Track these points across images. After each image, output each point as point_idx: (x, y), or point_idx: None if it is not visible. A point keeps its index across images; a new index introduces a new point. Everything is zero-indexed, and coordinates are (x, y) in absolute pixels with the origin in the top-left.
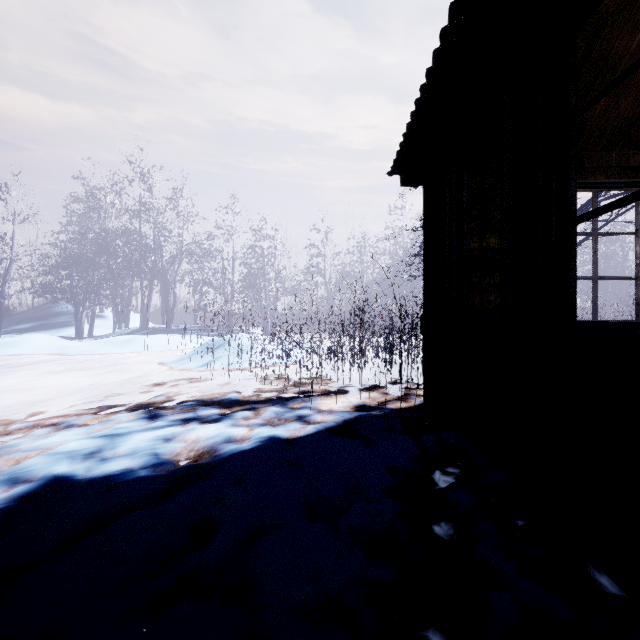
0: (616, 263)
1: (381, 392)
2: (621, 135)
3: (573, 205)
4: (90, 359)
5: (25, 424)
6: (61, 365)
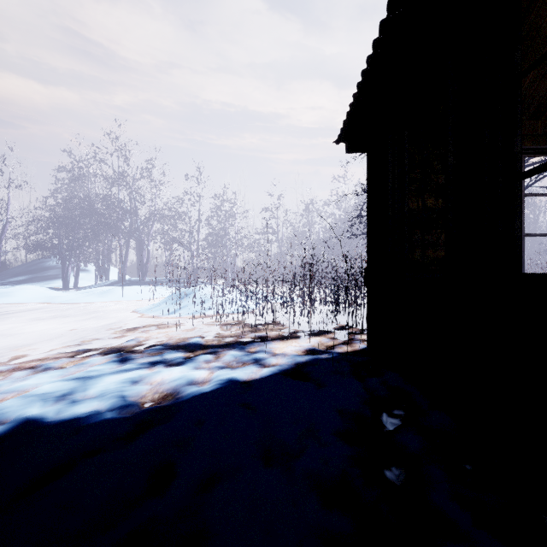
0: (529, 224)
1: (328, 337)
2: (546, 105)
3: (518, 161)
4: (73, 307)
5: (6, 367)
6: (47, 313)
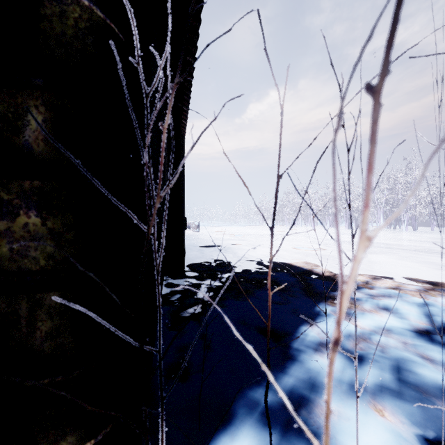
0: None
1: None
2: None
3: None
4: None
5: None
6: None
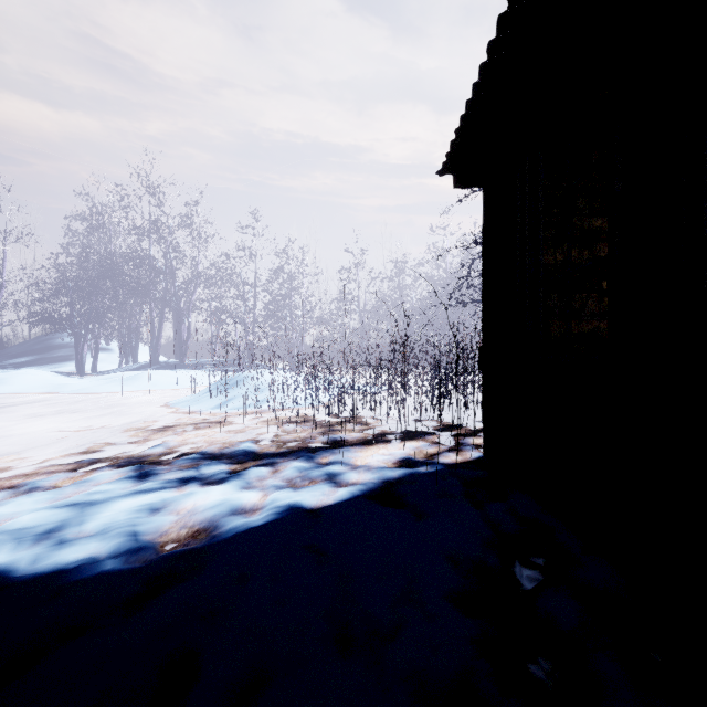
0: None
1: (429, 441)
2: None
3: None
4: (86, 399)
5: None
6: (50, 406)
